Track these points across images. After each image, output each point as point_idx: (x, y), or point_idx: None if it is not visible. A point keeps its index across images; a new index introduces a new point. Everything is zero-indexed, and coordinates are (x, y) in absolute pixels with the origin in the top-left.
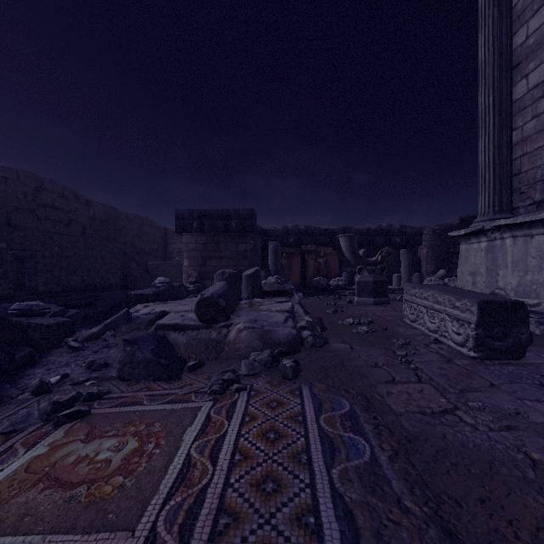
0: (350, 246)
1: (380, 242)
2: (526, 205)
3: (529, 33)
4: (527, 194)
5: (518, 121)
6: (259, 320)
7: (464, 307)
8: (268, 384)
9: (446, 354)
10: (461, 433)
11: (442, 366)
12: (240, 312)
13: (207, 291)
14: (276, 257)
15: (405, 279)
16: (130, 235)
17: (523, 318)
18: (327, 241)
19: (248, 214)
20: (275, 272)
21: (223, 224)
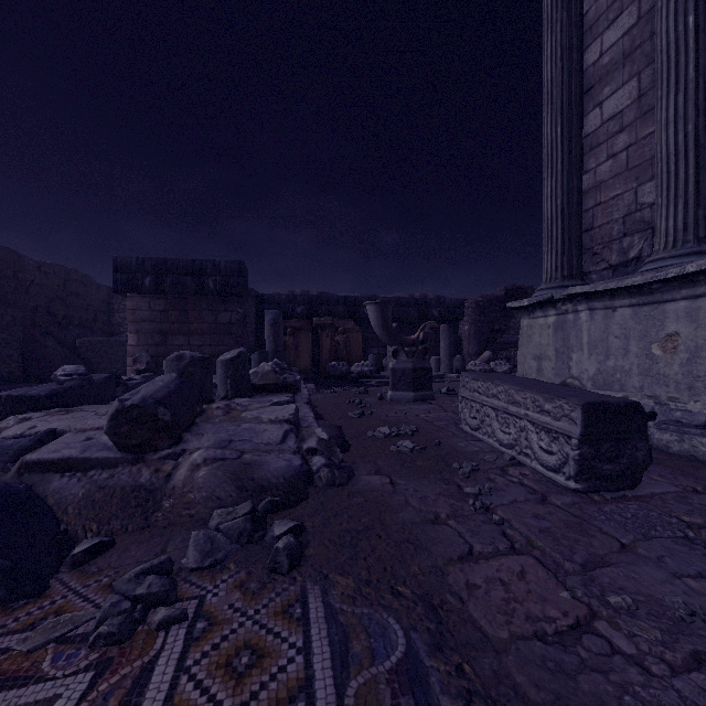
0: (382, 319)
1: (414, 316)
2: (600, 269)
3: (603, 49)
4: (601, 255)
5: (589, 162)
6: (237, 440)
7: (559, 411)
8: (237, 592)
9: (535, 487)
10: (630, 693)
11: (537, 512)
12: (205, 426)
13: (136, 392)
14: (276, 332)
15: (445, 363)
16: (45, 295)
17: (639, 427)
18: (348, 313)
19: (234, 269)
20: (275, 354)
21: (194, 283)
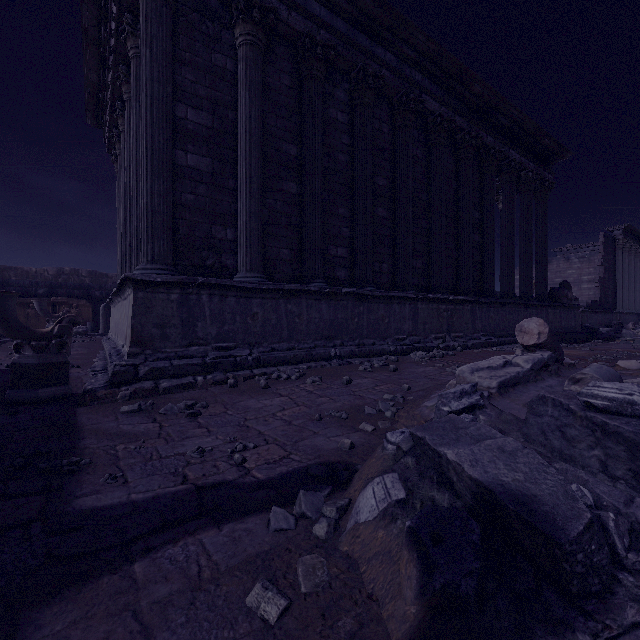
0: (40, 307)
1: None
2: None
3: None
4: None
5: None
6: None
7: None
8: None
9: None
10: None
11: None
12: None
13: None
14: None
15: None
16: None
17: None
18: (83, 294)
19: None
20: None
21: None
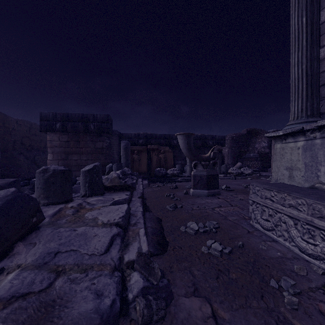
0: (187, 144)
1: (199, 144)
2: None
3: None
4: None
5: None
6: (63, 251)
7: None
8: None
9: None
10: None
11: None
12: (42, 233)
13: None
14: (127, 153)
15: (217, 169)
16: (19, 135)
17: None
18: (165, 143)
19: (104, 119)
20: (126, 165)
21: (83, 126)
